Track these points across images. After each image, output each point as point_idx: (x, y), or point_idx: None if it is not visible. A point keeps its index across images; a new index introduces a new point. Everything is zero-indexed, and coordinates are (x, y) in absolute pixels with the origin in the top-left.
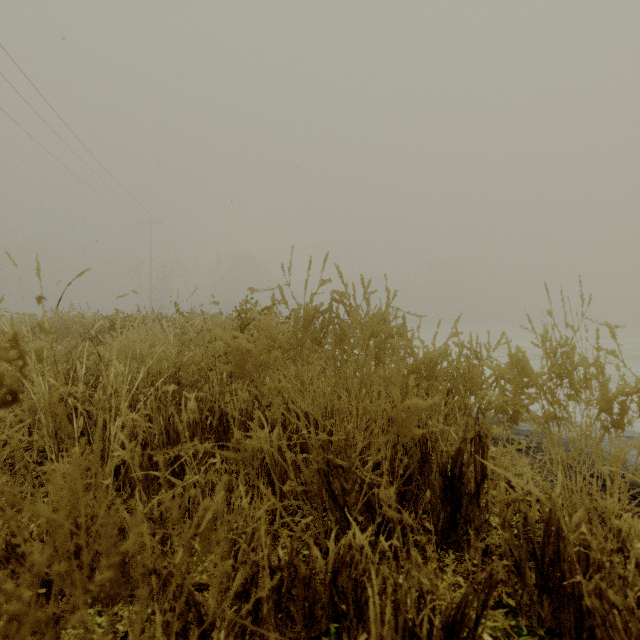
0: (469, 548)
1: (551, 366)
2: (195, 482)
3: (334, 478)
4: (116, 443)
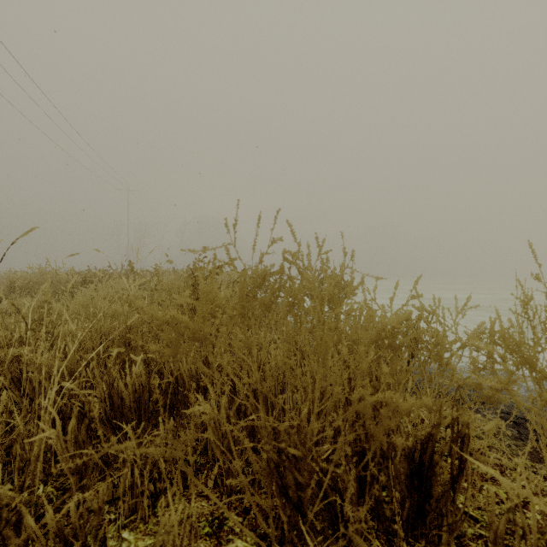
0: (440, 545)
1: (546, 342)
2: (133, 461)
3: (286, 469)
4: (47, 417)
